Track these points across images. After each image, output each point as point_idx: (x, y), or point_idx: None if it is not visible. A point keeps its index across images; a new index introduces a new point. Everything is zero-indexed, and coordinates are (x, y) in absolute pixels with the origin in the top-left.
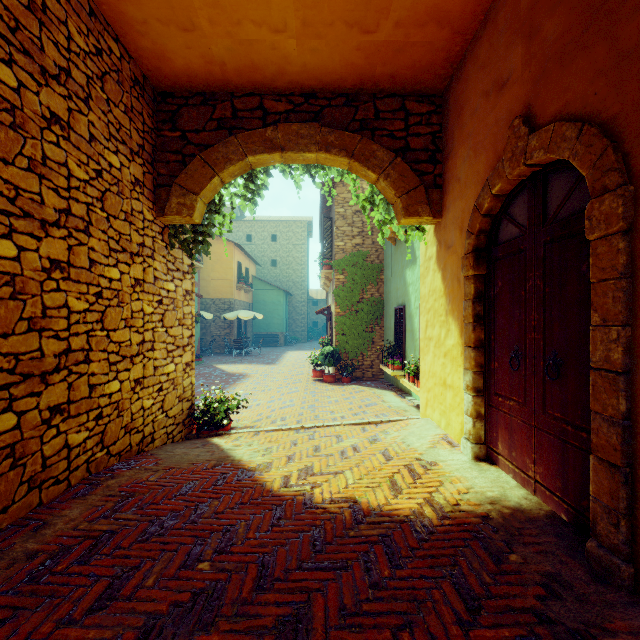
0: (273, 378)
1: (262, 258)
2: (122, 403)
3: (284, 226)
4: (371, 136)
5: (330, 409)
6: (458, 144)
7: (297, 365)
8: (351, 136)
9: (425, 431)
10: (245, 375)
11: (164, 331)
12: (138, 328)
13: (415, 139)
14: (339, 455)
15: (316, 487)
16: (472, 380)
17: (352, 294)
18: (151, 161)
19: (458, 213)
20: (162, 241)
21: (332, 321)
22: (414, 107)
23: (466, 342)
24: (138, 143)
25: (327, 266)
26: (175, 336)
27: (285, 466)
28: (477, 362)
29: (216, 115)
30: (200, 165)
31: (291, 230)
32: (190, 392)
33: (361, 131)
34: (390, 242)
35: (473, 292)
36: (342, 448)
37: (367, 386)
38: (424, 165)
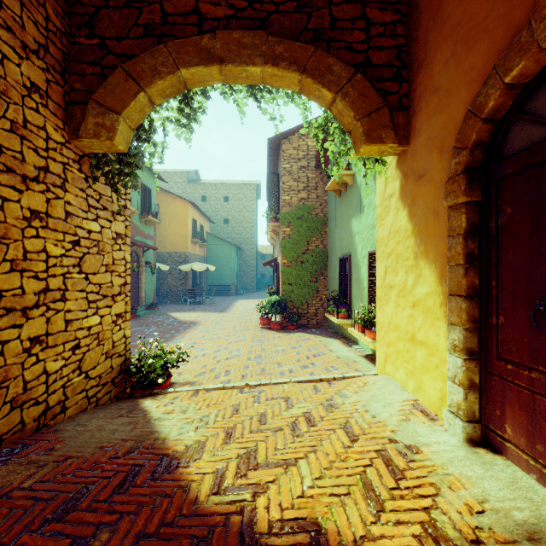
0: (222, 326)
1: (216, 217)
2: (6, 370)
3: (235, 188)
4: (326, 48)
5: (277, 360)
6: (435, 47)
7: (246, 313)
8: (303, 47)
9: (389, 395)
10: (196, 323)
11: (83, 278)
12: (37, 273)
13: (377, 53)
14: (289, 430)
15: (260, 494)
16: (463, 339)
17: (298, 246)
18: (61, 70)
19: (435, 131)
20: (79, 171)
21: (278, 271)
22: (376, 15)
23: (452, 290)
24: (37, 40)
25: (274, 220)
26: (100, 284)
27: (221, 449)
28: (470, 315)
29: (142, 20)
30: (122, 78)
31: (242, 192)
32: (123, 346)
33: (314, 42)
34: (335, 194)
35: (465, 224)
36: (293, 418)
37: (312, 334)
38: (388, 83)
